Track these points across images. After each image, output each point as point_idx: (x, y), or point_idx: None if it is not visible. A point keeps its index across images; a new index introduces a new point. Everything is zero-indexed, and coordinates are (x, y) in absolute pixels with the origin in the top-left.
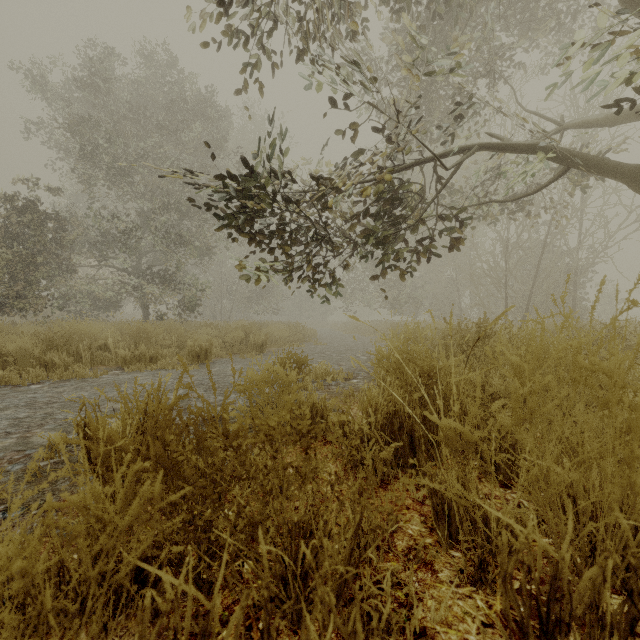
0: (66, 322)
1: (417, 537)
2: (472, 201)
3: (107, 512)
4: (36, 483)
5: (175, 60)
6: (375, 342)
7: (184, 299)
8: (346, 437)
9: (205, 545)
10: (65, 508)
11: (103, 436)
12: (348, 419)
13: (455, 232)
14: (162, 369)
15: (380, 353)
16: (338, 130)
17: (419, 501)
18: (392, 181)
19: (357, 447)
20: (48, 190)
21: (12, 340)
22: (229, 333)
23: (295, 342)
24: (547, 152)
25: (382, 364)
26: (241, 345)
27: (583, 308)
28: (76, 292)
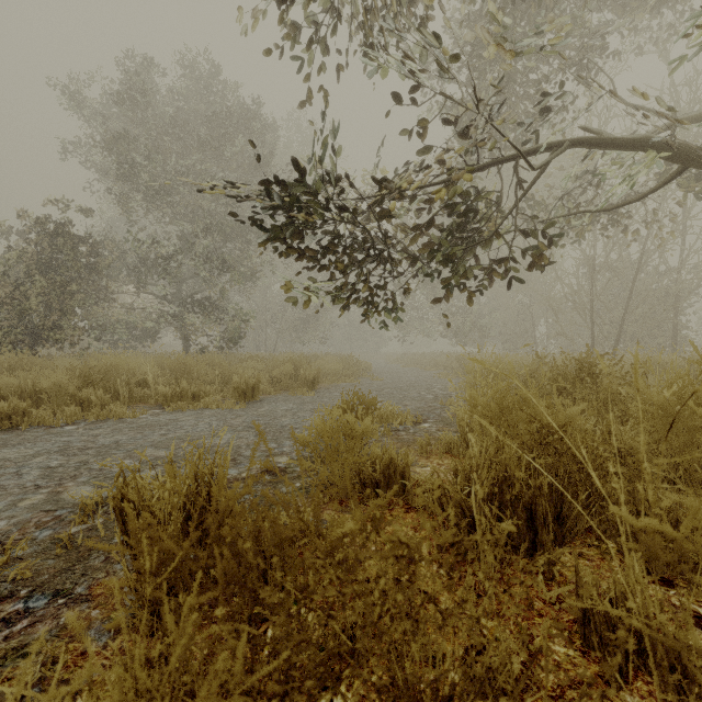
0: (103, 355)
1: (567, 666)
2: (555, 214)
3: (156, 686)
4: (66, 557)
5: (217, 69)
6: (439, 377)
7: (227, 329)
8: (443, 509)
9: (291, 699)
10: (99, 596)
11: (145, 510)
12: (445, 486)
13: (541, 250)
14: (205, 408)
15: (474, 398)
16: (407, 132)
17: (552, 604)
18: (467, 191)
19: (458, 522)
20: (85, 213)
21: (47, 375)
22: (276, 367)
23: (349, 377)
24: (659, 151)
25: (476, 412)
26: (290, 380)
27: (684, 338)
28: (114, 322)
